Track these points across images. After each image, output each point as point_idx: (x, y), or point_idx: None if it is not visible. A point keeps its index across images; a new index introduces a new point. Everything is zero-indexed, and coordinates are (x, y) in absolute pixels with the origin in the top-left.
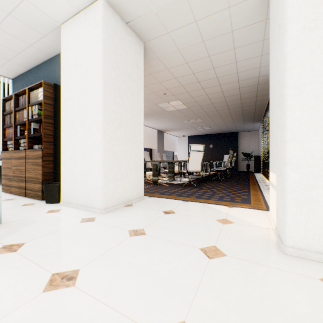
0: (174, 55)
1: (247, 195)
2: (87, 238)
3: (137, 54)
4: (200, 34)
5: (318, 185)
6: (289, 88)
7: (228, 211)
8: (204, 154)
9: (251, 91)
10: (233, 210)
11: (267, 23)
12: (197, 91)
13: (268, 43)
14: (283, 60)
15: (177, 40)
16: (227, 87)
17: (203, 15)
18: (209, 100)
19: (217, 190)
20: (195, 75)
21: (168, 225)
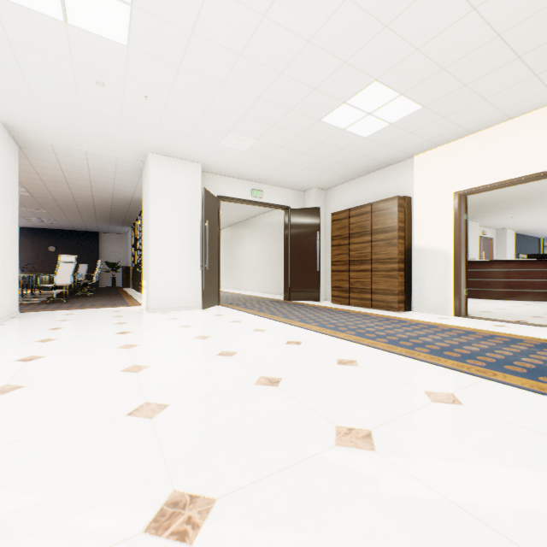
0: (52, 163)
1: (125, 302)
2: (32, 326)
3: (16, 162)
4: (88, 164)
5: (161, 283)
6: (151, 243)
7: (117, 308)
8: (39, 262)
9: (125, 203)
10: (119, 308)
11: (141, 178)
12: (61, 188)
13: (142, 185)
14: (149, 231)
15: (63, 159)
16: (101, 195)
17: (96, 160)
18: (73, 197)
19: (94, 302)
20: (67, 179)
21: (81, 316)
